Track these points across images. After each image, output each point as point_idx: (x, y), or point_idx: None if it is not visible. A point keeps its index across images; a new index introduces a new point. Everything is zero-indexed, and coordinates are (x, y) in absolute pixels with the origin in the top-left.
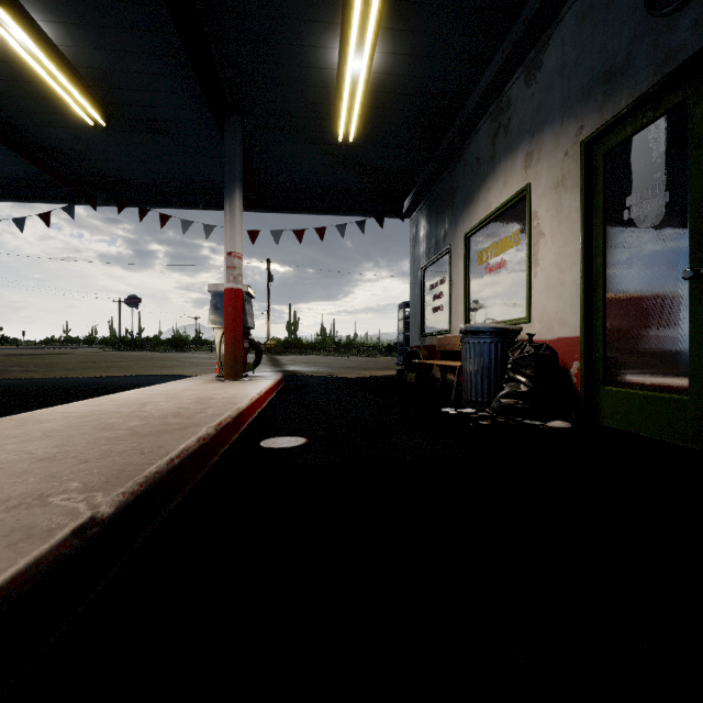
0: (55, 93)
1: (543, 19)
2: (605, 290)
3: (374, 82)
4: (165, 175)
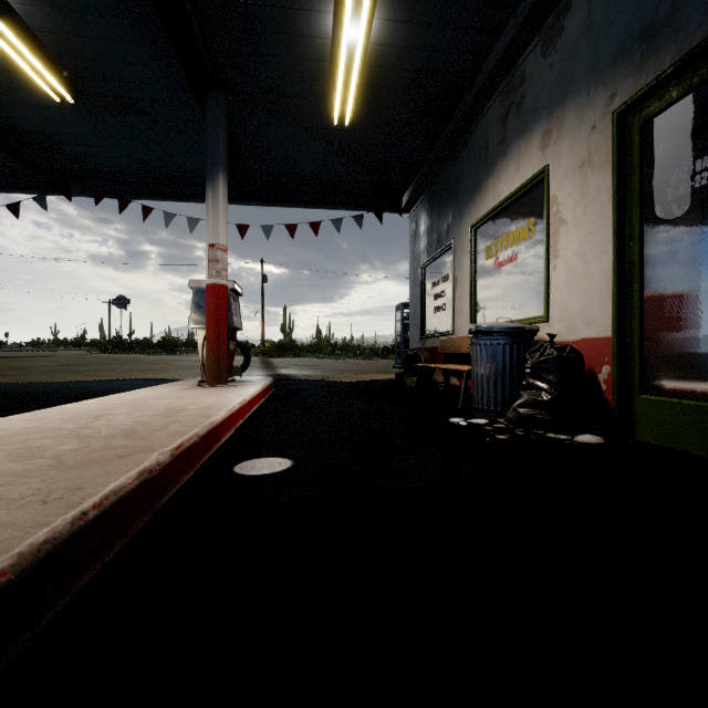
0: (14, 64)
1: None
2: (642, 283)
3: (372, 56)
4: (145, 162)
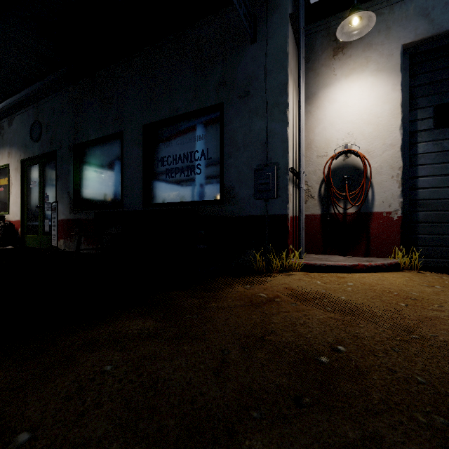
0: None
1: (10, 111)
2: (27, 206)
3: None
4: None
